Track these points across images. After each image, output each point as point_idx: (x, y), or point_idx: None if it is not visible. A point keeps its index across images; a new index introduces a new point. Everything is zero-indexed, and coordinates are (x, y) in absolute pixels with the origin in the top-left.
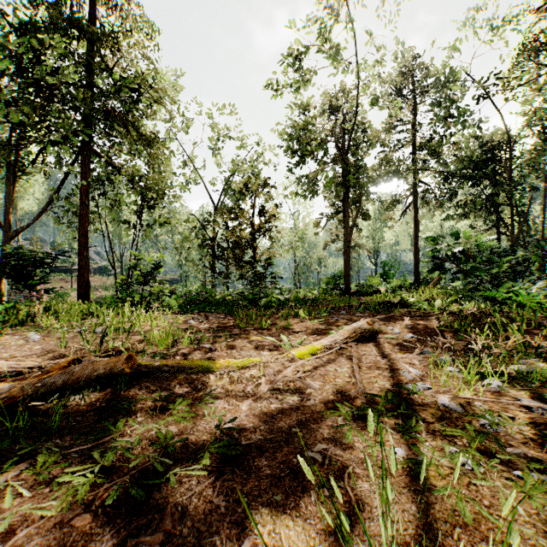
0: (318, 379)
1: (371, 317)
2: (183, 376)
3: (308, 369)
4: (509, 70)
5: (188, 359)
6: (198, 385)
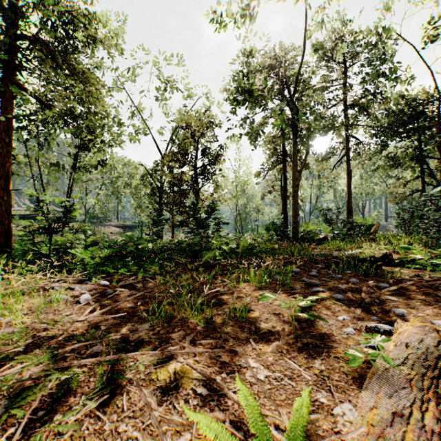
0: None
1: (377, 290)
2: None
3: None
4: None
5: None
6: None
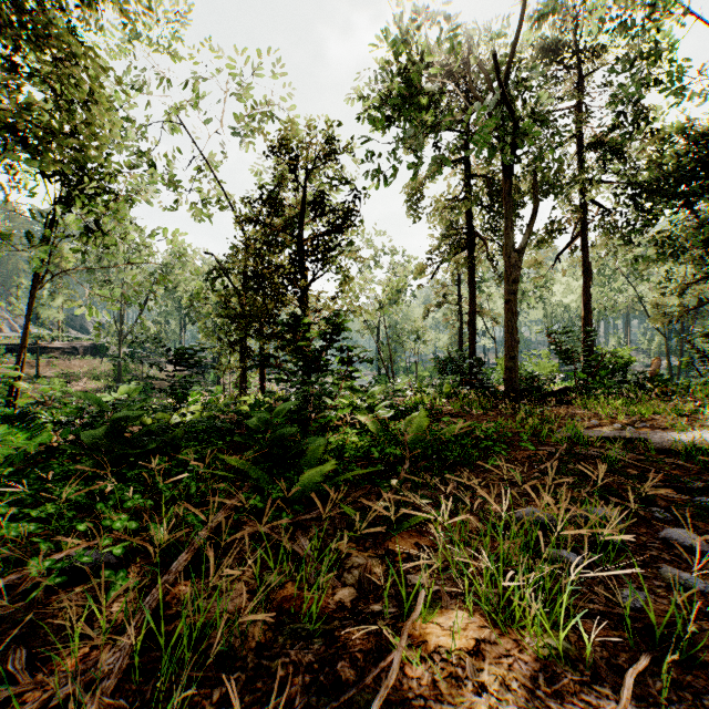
0: None
1: None
2: None
3: None
4: None
5: None
6: None
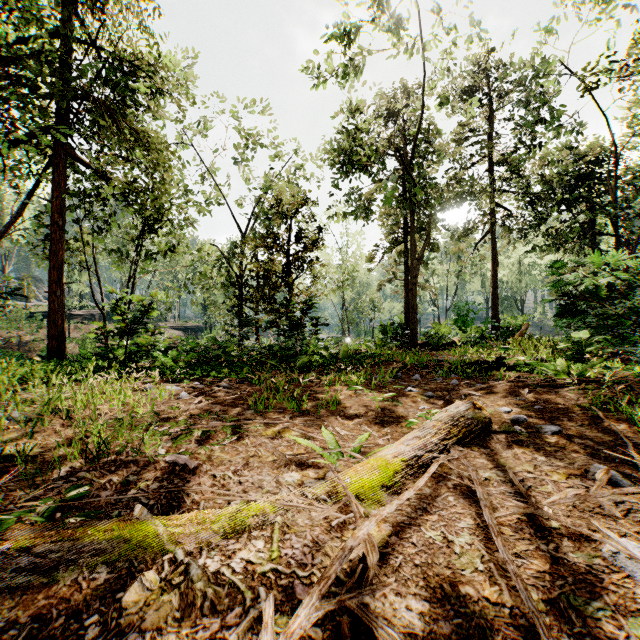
0: (413, 587)
1: (465, 388)
2: (72, 577)
3: (382, 538)
4: (627, 52)
5: (126, 498)
6: (88, 628)
